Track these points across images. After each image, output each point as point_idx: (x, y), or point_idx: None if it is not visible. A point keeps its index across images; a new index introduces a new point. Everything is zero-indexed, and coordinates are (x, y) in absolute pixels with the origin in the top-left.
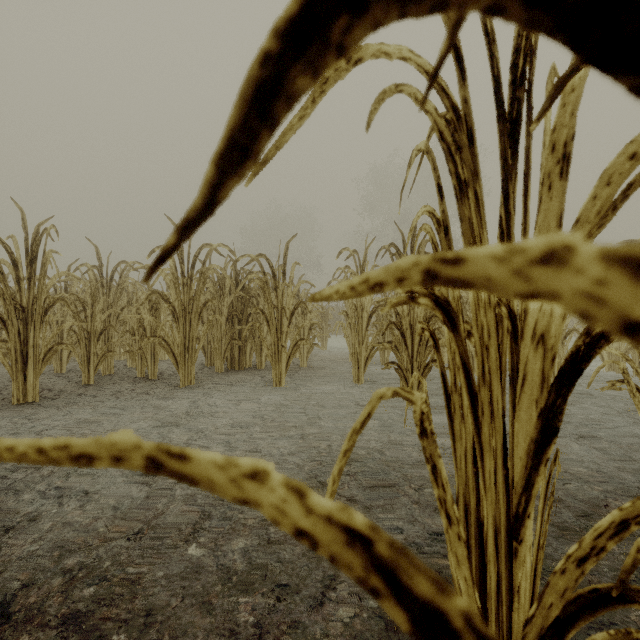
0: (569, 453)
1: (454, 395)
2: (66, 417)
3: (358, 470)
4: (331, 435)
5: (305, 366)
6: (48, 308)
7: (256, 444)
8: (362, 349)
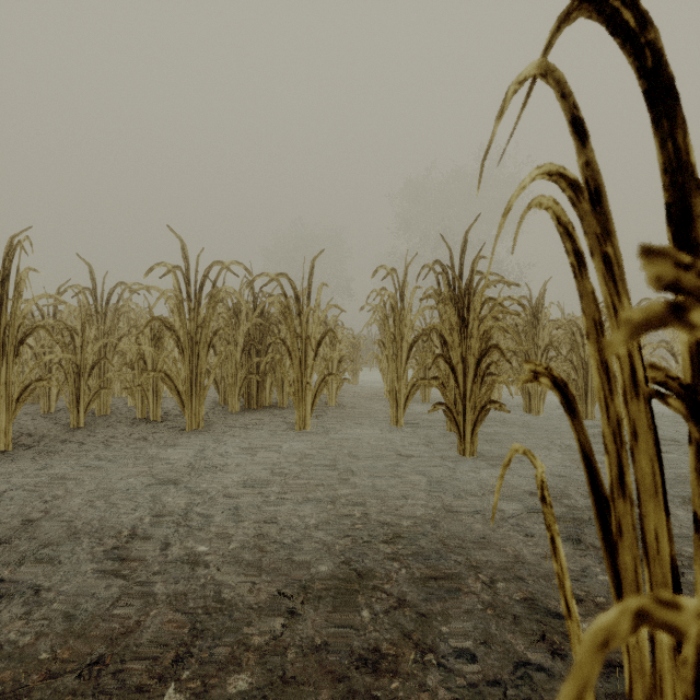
0: (675, 524)
1: (619, 503)
2: (40, 472)
3: (405, 551)
4: (367, 497)
5: (334, 404)
6: (24, 337)
7: (272, 511)
8: (401, 386)
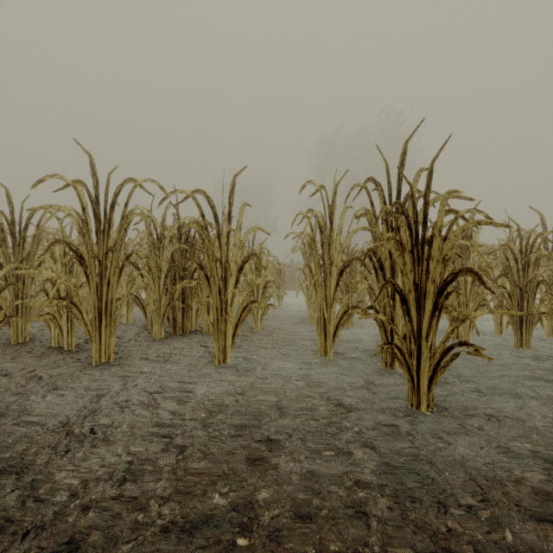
0: None
1: None
2: None
3: None
4: (300, 511)
5: (259, 329)
6: None
7: None
8: (330, 314)
